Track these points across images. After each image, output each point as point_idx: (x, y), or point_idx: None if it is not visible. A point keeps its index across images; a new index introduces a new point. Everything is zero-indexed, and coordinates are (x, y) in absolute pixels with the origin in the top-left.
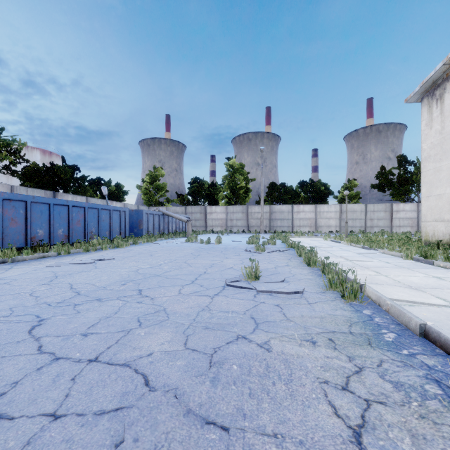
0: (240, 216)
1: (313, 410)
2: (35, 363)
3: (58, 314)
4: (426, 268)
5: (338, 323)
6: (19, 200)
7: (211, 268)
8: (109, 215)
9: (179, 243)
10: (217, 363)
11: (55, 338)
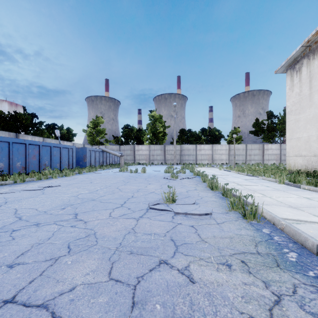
0: (159, 153)
1: None
2: None
3: None
4: (296, 191)
5: (245, 243)
6: None
7: (138, 193)
8: (59, 151)
9: (114, 172)
10: (140, 303)
11: None
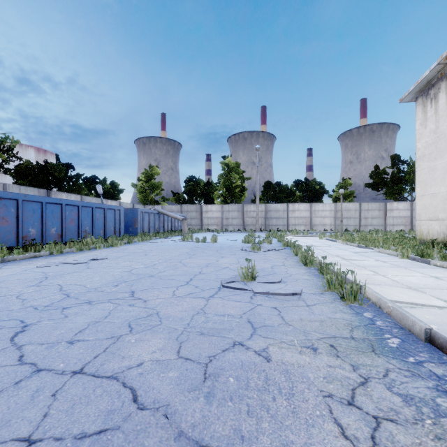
0: (236, 215)
1: (318, 430)
2: (14, 376)
3: (44, 319)
4: (423, 268)
5: (339, 327)
6: (10, 199)
7: (207, 268)
8: (103, 214)
9: (174, 242)
10: (212, 375)
11: (38, 346)
